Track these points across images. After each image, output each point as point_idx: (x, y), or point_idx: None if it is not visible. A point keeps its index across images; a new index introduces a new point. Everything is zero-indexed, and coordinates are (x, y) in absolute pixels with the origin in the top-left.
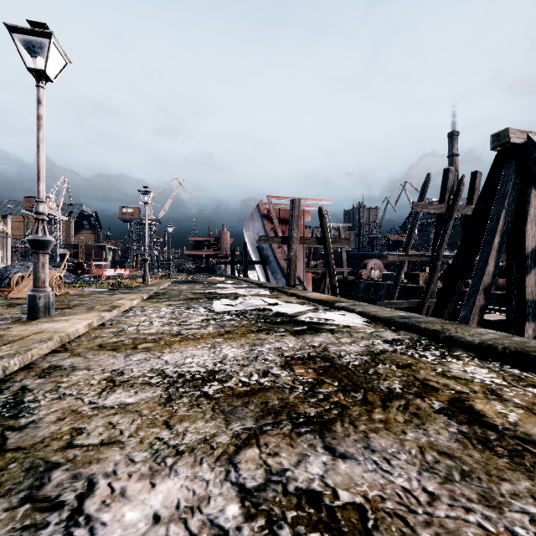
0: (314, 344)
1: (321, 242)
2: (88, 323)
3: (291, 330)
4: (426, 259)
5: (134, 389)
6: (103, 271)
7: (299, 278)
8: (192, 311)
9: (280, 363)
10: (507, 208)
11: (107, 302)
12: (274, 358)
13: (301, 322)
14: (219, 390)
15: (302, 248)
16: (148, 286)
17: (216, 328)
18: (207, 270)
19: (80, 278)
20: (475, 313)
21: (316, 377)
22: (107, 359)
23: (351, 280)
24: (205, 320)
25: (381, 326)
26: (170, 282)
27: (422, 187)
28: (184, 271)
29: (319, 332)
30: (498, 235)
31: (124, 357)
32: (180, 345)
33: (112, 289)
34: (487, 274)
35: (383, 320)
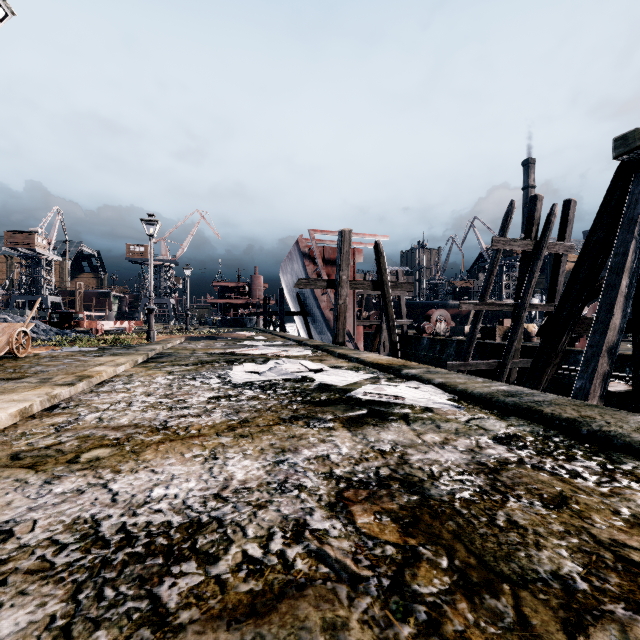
0: (383, 448)
1: (377, 287)
2: (20, 409)
3: (342, 417)
4: (508, 309)
5: (1, 593)
6: (98, 324)
7: (349, 333)
8: (199, 382)
9: (328, 496)
10: (638, 237)
11: (78, 370)
12: (316, 482)
13: (357, 402)
14: (193, 595)
15: (352, 295)
16: (152, 343)
17: (226, 415)
18: (235, 323)
19: (66, 333)
20: (596, 383)
21: (399, 539)
22: (4, 492)
23: (412, 336)
24: (214, 398)
25: (477, 407)
26: (183, 338)
27: (504, 218)
28: (207, 324)
29: (387, 420)
30: (626, 275)
31: (40, 484)
32: (156, 452)
33: (103, 348)
34: (611, 329)
35: (480, 398)
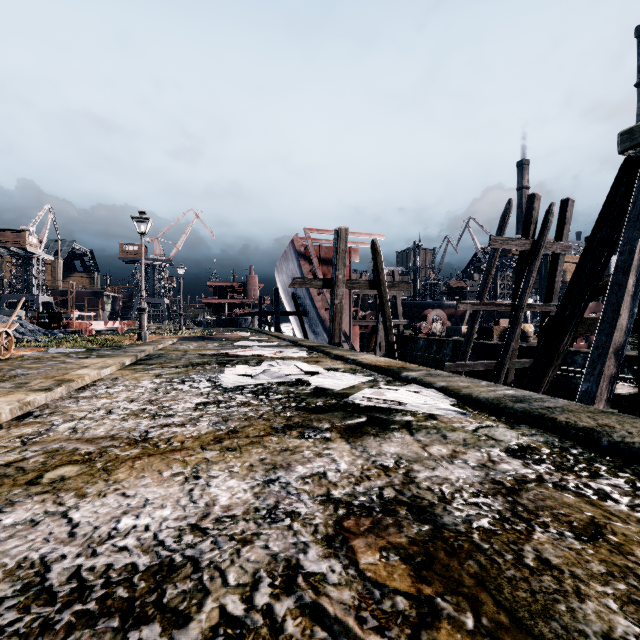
0: (386, 463)
1: (374, 286)
2: None
3: (340, 426)
4: (506, 309)
5: None
6: (88, 325)
7: (345, 333)
8: (187, 386)
9: (325, 527)
10: None
11: (59, 373)
12: (311, 508)
13: (355, 408)
14: None
15: (348, 295)
16: (142, 344)
17: (214, 423)
18: (230, 323)
19: (54, 334)
20: (603, 386)
21: (411, 587)
22: None
23: (408, 336)
24: (201, 405)
25: (484, 414)
26: (176, 339)
27: (502, 217)
28: (202, 324)
29: (388, 429)
30: (633, 274)
31: None
32: (130, 470)
33: (91, 349)
34: (618, 329)
35: (486, 403)
